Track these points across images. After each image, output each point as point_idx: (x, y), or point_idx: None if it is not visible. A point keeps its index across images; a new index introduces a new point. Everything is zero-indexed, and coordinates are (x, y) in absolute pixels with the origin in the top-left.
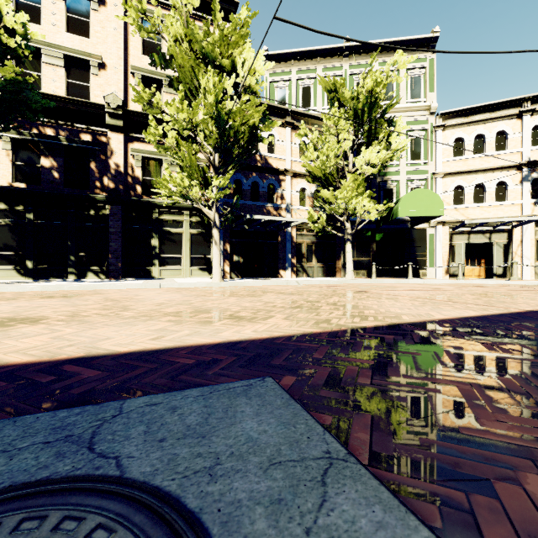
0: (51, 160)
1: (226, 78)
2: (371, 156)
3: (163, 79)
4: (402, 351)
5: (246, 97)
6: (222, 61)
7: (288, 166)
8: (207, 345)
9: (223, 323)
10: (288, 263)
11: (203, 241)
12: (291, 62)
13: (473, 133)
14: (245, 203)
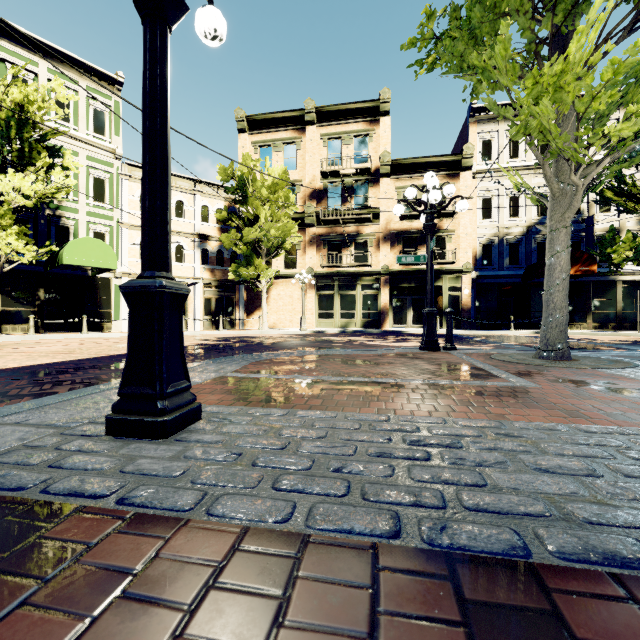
0: None
1: None
2: (22, 184)
3: None
4: None
5: None
6: None
7: None
8: None
9: None
10: None
11: None
12: None
13: None
14: None
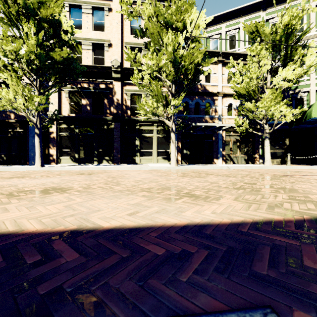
0: (86, 100)
1: (179, 35)
2: (287, 74)
3: (142, 47)
4: None
5: (193, 45)
6: (177, 24)
7: (220, 89)
8: (174, 227)
9: (183, 200)
10: (220, 154)
11: (164, 141)
12: (221, 21)
13: None
14: (190, 116)
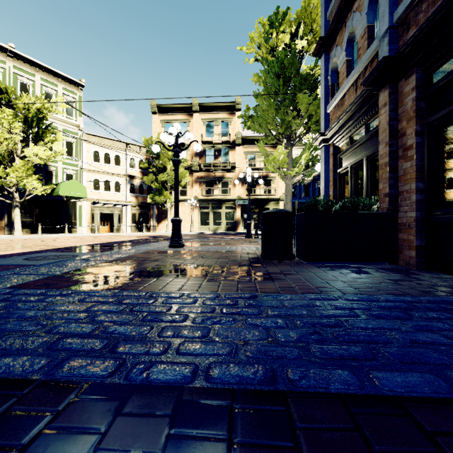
0: None
1: None
2: (39, 152)
3: None
4: (75, 249)
5: None
6: None
7: None
8: (12, 253)
9: None
10: None
11: None
12: None
13: (104, 151)
14: None
